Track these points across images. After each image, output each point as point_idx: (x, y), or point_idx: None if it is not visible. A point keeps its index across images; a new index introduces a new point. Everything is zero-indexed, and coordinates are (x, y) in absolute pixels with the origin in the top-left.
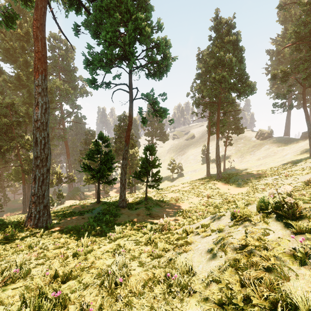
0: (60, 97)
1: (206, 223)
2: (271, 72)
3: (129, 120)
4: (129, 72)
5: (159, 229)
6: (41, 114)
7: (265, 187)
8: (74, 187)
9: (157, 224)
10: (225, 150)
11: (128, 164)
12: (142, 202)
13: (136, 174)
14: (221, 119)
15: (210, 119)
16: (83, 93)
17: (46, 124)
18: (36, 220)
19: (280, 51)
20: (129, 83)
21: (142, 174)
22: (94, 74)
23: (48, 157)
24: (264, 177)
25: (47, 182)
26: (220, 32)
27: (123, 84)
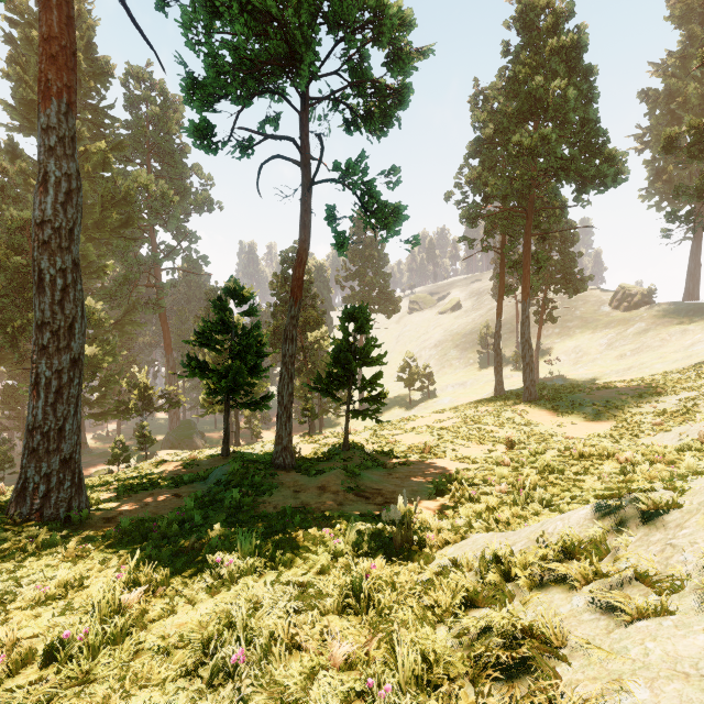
0: (148, 212)
1: (583, 536)
2: (664, 132)
3: (301, 238)
4: (302, 108)
5: (387, 541)
6: (55, 206)
7: (663, 420)
8: (182, 421)
9: (377, 520)
10: (539, 333)
11: (304, 366)
12: (336, 455)
13: (321, 381)
14: (532, 254)
15: (503, 256)
16: (202, 204)
17: (69, 235)
18: (38, 501)
19: (675, 91)
20: (302, 138)
21: (336, 382)
22: (206, 110)
23: (75, 325)
24: (652, 394)
25: (74, 395)
26: (533, 31)
27: (283, 137)
